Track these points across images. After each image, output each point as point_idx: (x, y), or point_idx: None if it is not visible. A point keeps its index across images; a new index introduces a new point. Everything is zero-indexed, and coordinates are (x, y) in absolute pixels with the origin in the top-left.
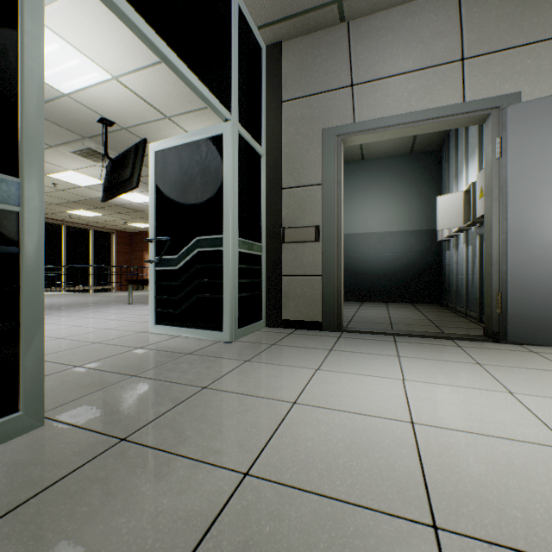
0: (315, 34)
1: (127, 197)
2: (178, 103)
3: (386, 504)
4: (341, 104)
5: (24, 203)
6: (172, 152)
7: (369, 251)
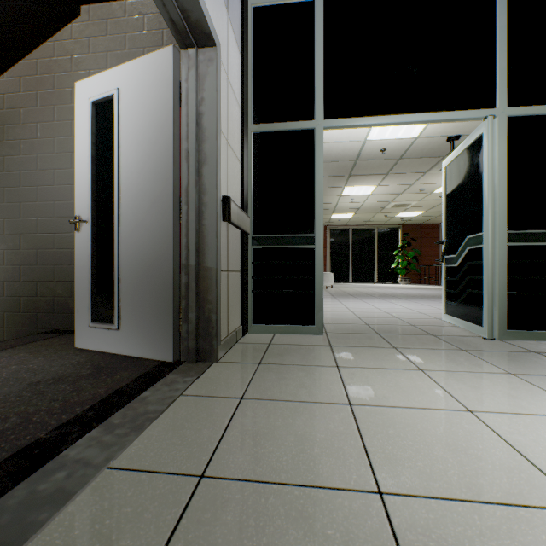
0: None
1: None
2: None
3: (353, 394)
4: None
5: (315, 244)
6: (453, 163)
7: None
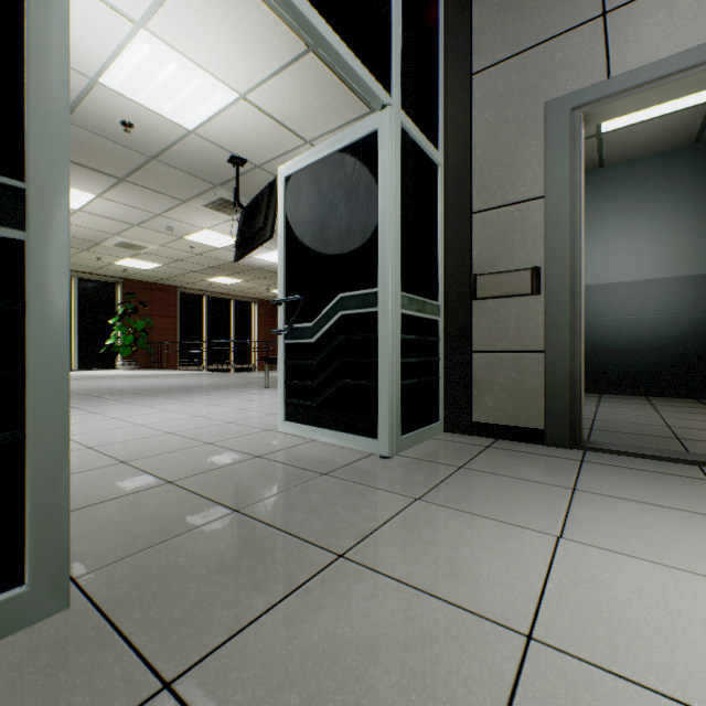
0: None
1: (267, 258)
2: (321, 119)
3: None
4: (582, 52)
5: (31, 224)
6: (306, 173)
7: (612, 313)
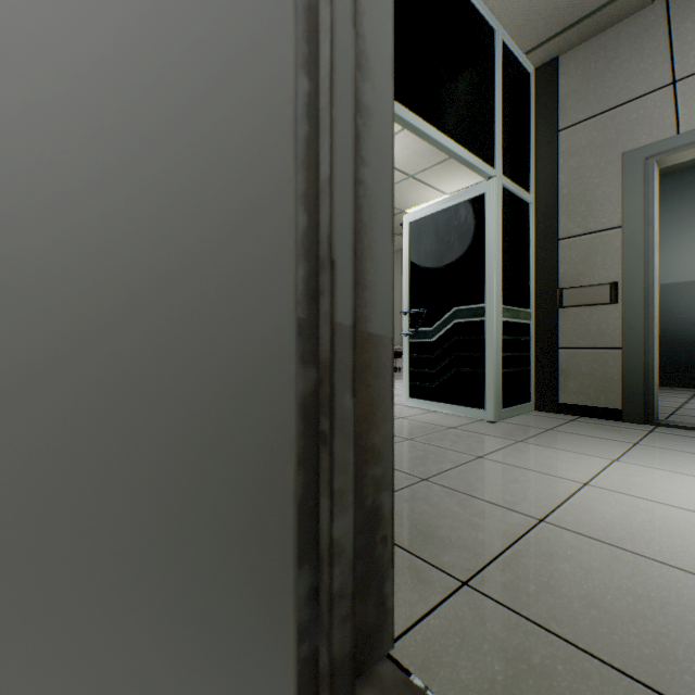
0: (609, 31)
1: None
2: (424, 160)
3: None
4: (654, 113)
5: None
6: (426, 220)
7: None
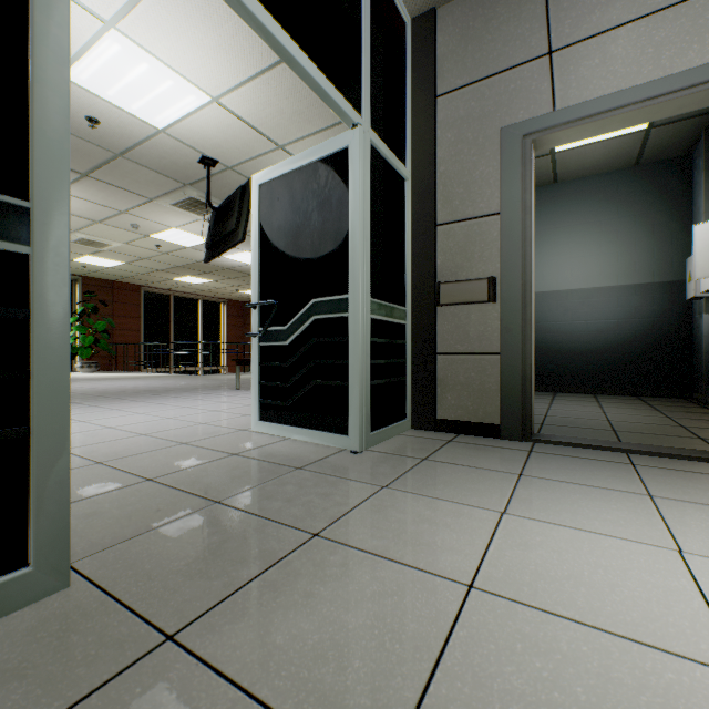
0: None
1: (237, 258)
2: (294, 126)
3: None
4: (532, 86)
5: (35, 239)
6: (280, 182)
7: (565, 317)
